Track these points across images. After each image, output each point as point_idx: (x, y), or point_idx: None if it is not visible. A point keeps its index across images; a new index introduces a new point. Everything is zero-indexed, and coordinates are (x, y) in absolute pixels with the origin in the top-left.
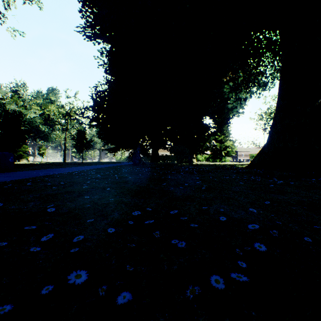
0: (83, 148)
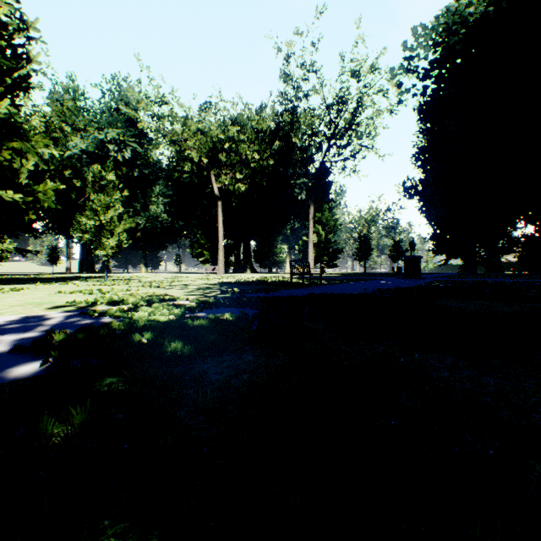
0: (398, 258)
